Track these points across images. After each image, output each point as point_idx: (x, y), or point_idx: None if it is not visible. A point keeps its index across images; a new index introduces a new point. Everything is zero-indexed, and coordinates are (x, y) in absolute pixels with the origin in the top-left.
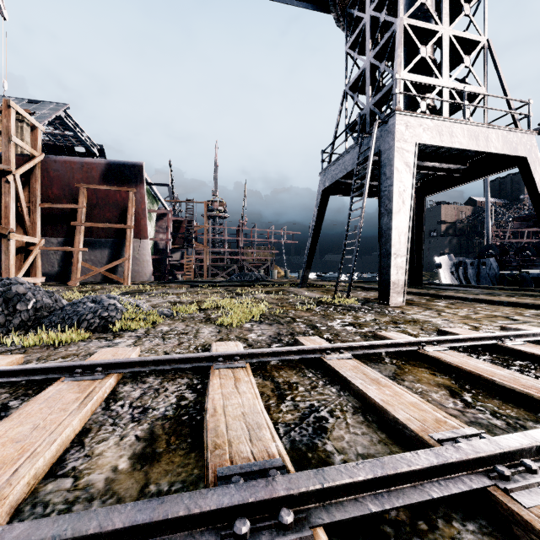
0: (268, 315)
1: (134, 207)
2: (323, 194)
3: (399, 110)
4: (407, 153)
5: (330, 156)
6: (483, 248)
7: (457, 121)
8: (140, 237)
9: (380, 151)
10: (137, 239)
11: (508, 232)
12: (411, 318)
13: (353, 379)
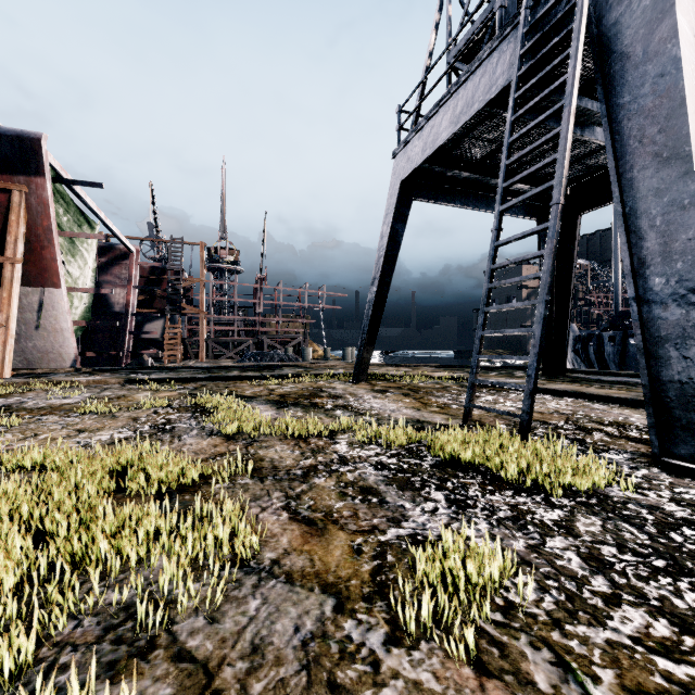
0: None
1: (25, 224)
2: (400, 196)
3: None
4: None
5: (415, 116)
6: (618, 315)
7: None
8: (43, 284)
9: (593, 9)
10: (38, 287)
11: None
12: None
13: None
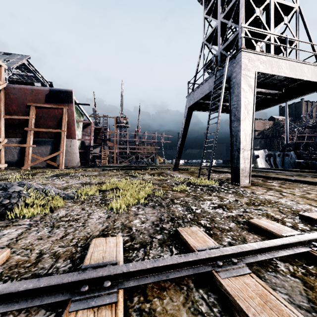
0: (152, 196)
1: (67, 119)
2: (189, 110)
3: (244, 49)
4: (249, 78)
5: (193, 85)
6: (285, 145)
7: (282, 58)
8: (71, 138)
9: (230, 78)
10: (69, 139)
11: (295, 136)
12: (263, 199)
13: None
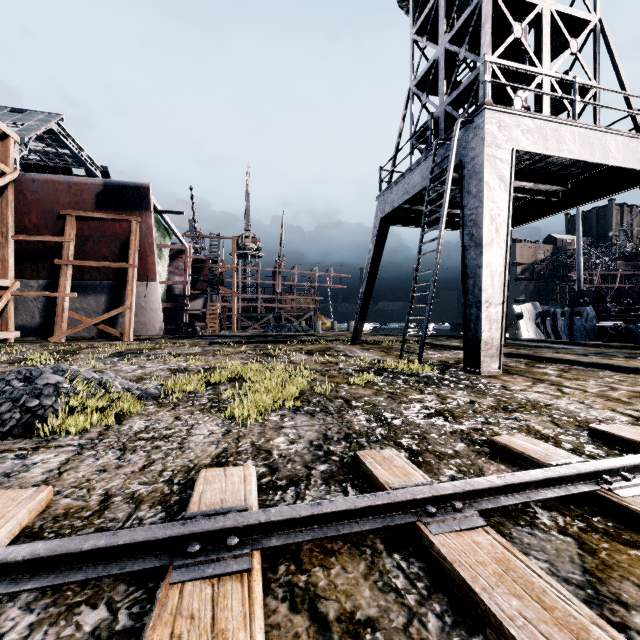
0: (309, 395)
1: (138, 241)
2: (381, 224)
3: (490, 104)
4: (500, 162)
5: (390, 174)
6: (575, 294)
7: (566, 122)
8: (147, 279)
9: (462, 161)
10: (143, 282)
11: (597, 275)
12: (525, 399)
13: (526, 635)
